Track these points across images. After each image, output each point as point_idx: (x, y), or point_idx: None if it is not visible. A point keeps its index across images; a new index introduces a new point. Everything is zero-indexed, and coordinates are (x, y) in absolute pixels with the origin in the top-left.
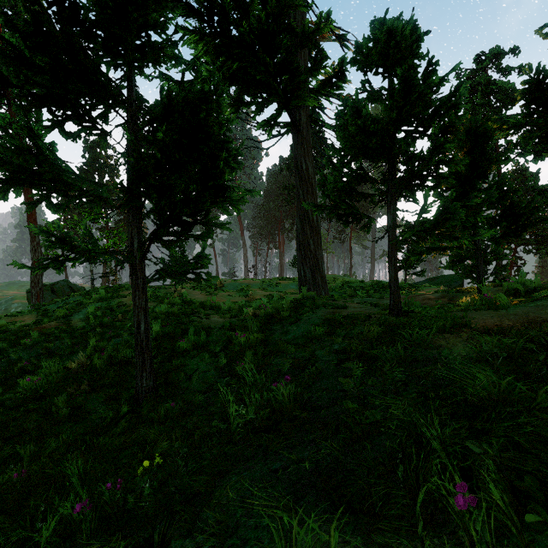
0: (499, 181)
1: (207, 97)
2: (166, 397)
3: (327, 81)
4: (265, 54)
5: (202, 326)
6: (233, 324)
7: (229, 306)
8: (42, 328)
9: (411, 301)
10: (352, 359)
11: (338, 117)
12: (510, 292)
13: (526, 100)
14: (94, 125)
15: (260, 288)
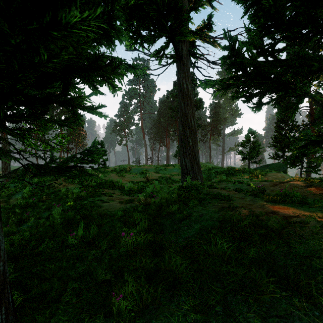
0: None
1: None
2: None
3: (200, 30)
4: None
5: (100, 212)
6: (126, 213)
7: (131, 187)
8: None
9: (292, 193)
10: None
11: None
12: None
13: None
14: None
15: (154, 171)
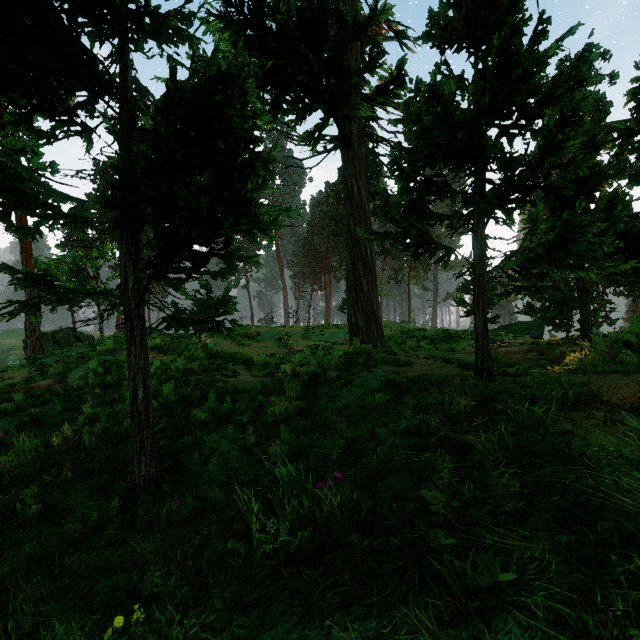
0: (609, 202)
1: (226, 77)
2: (170, 492)
3: (383, 88)
4: (308, 49)
5: (227, 388)
6: (266, 386)
7: (264, 361)
8: (30, 388)
9: (494, 357)
10: (431, 447)
11: (407, 107)
12: (619, 344)
13: (637, 102)
14: (72, 118)
15: (303, 337)
